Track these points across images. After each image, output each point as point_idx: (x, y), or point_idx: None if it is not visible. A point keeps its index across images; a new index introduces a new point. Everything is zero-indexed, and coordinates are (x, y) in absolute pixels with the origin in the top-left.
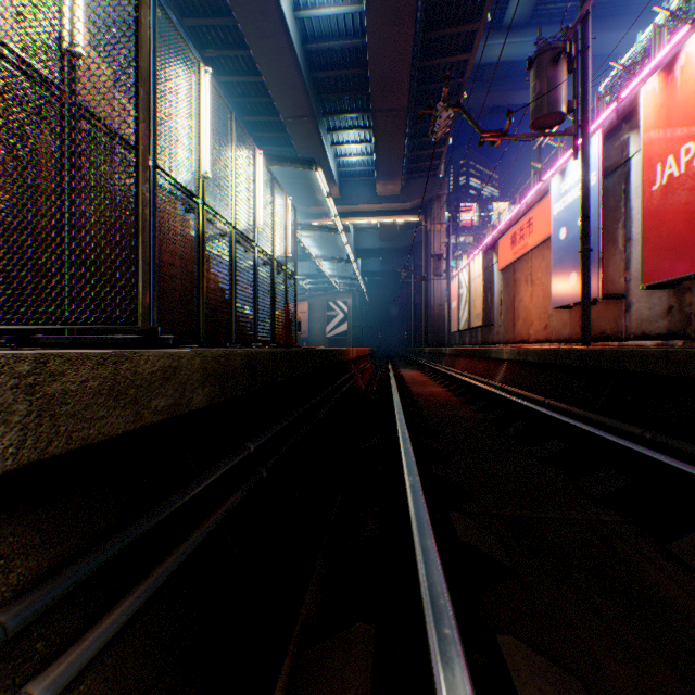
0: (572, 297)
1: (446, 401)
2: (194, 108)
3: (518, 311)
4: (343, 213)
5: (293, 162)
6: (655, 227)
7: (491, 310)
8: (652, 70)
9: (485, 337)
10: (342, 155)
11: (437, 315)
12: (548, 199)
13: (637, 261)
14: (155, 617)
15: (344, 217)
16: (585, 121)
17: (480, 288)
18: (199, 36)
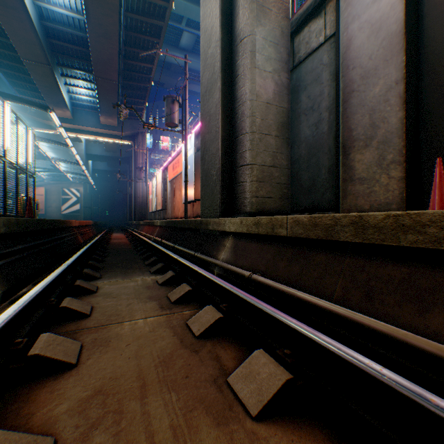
0: (188, 198)
1: (125, 244)
2: None
3: (176, 203)
4: (76, 129)
5: (33, 104)
6: None
7: (167, 201)
8: None
9: (165, 215)
10: (74, 92)
11: (142, 202)
12: None
13: None
14: (2, 270)
15: (77, 132)
16: (186, 129)
17: (161, 189)
18: None
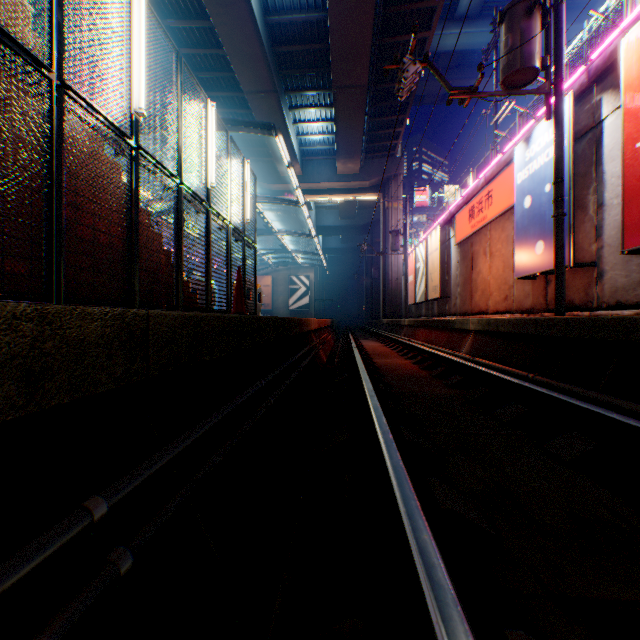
0: (539, 266)
1: (415, 375)
2: (126, 31)
3: (476, 282)
4: (305, 190)
5: (253, 127)
6: (639, 187)
7: (448, 282)
8: (626, 27)
9: (442, 309)
10: (304, 134)
11: (394, 288)
12: (510, 170)
13: (612, 227)
14: None
15: (306, 195)
16: (559, 78)
17: (437, 261)
18: (159, 5)
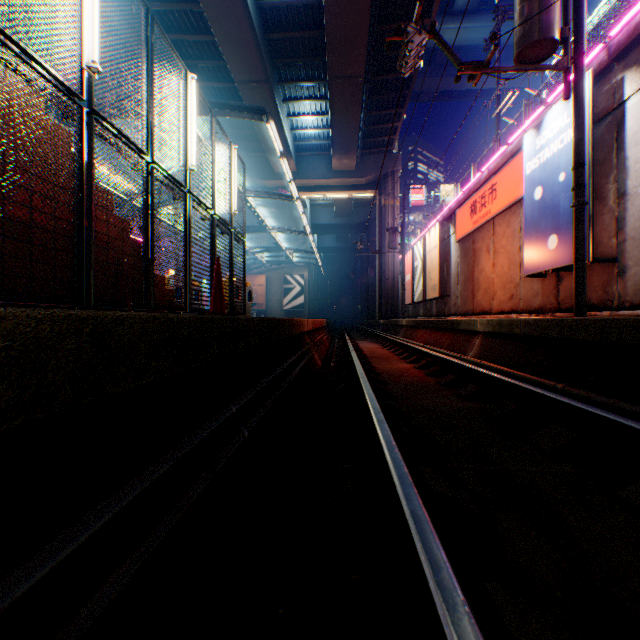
0: (552, 262)
1: (421, 382)
2: None
3: (479, 281)
4: (300, 187)
5: (242, 111)
6: None
7: (447, 281)
8: None
9: (441, 308)
10: (298, 128)
11: (391, 288)
12: (516, 161)
13: (636, 217)
14: None
15: (301, 191)
16: (580, 51)
17: (437, 259)
18: None
